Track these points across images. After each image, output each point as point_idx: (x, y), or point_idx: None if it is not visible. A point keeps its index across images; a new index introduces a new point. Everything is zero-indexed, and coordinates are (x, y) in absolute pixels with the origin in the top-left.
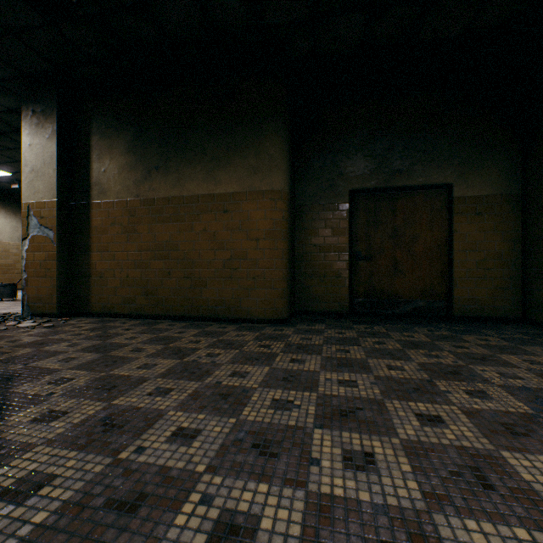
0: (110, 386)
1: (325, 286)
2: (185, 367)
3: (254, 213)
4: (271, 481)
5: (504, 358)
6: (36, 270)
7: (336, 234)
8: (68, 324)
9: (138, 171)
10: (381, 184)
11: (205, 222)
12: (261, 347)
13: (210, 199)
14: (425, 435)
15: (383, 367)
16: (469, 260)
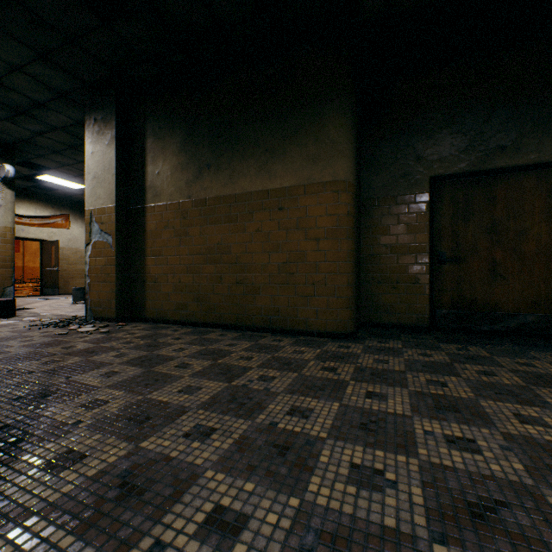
0: (144, 417)
1: (398, 294)
2: (232, 395)
3: (313, 209)
4: None
5: None
6: (97, 275)
7: (412, 231)
8: (122, 330)
9: (190, 171)
10: (473, 166)
11: (258, 222)
12: (325, 370)
13: (264, 196)
14: None
15: (510, 417)
16: None
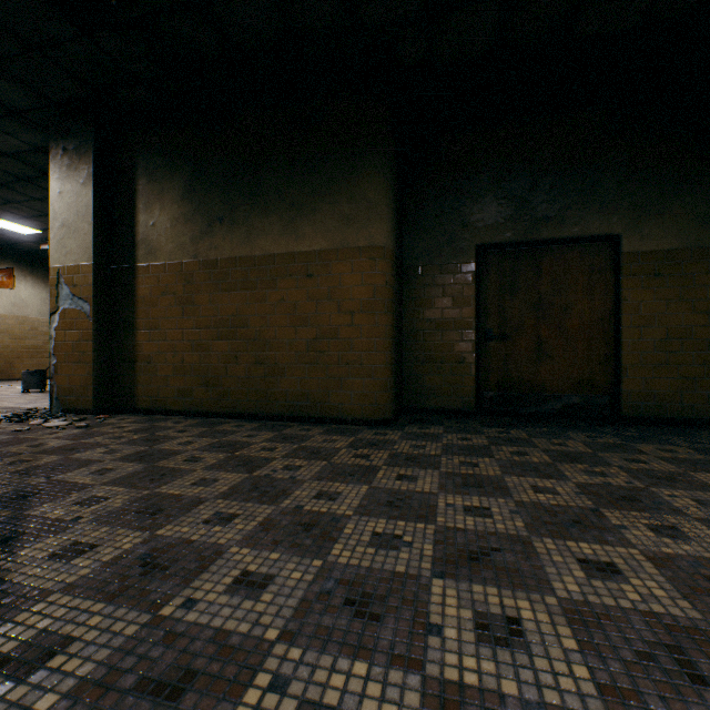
0: (155, 509)
1: (443, 375)
2: (255, 485)
3: (347, 277)
4: (371, 658)
5: (700, 478)
6: (67, 353)
7: (458, 305)
8: (107, 423)
9: (196, 224)
10: (520, 236)
11: (283, 290)
12: (357, 457)
13: (290, 260)
14: (594, 593)
15: (527, 489)
16: (644, 339)
